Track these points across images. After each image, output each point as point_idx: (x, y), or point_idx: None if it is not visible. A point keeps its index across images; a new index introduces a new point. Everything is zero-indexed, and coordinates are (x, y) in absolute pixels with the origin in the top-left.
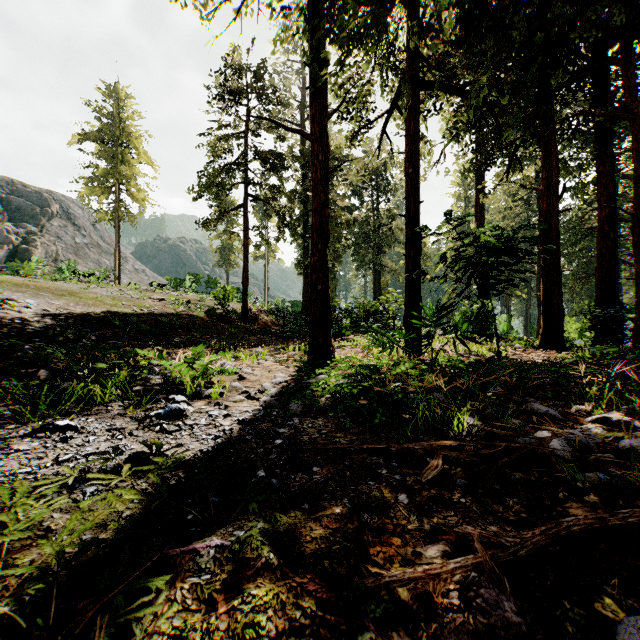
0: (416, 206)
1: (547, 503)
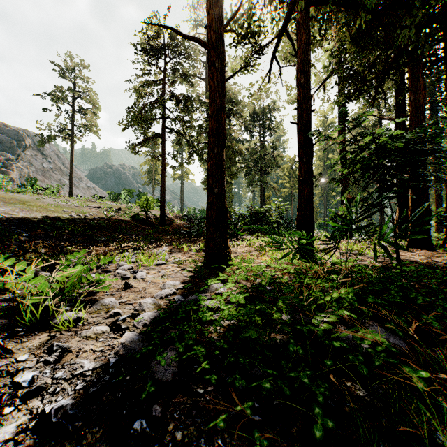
0: (309, 113)
1: None
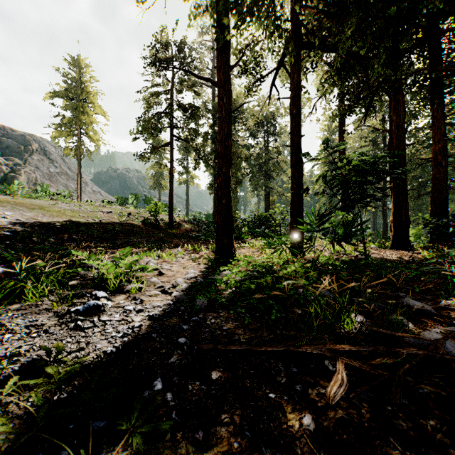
0: (299, 138)
1: None
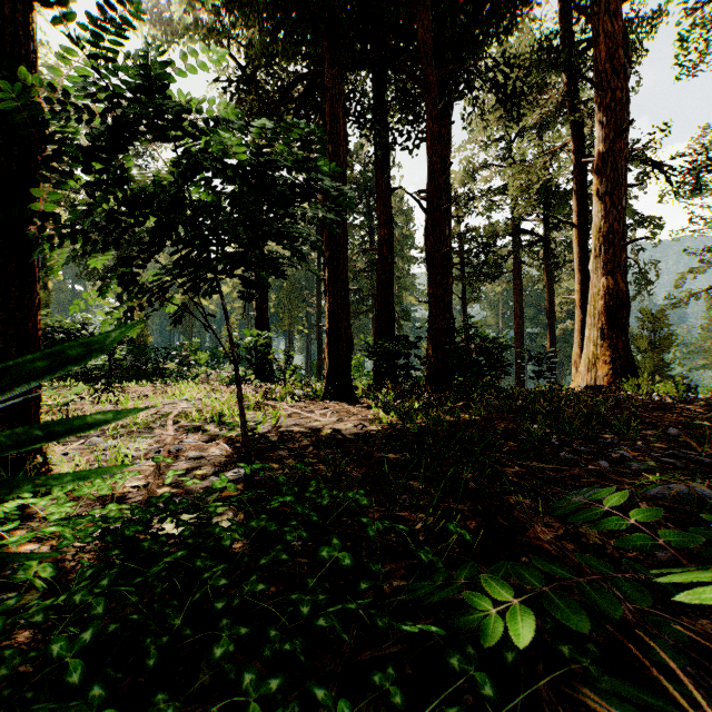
0: None
1: None
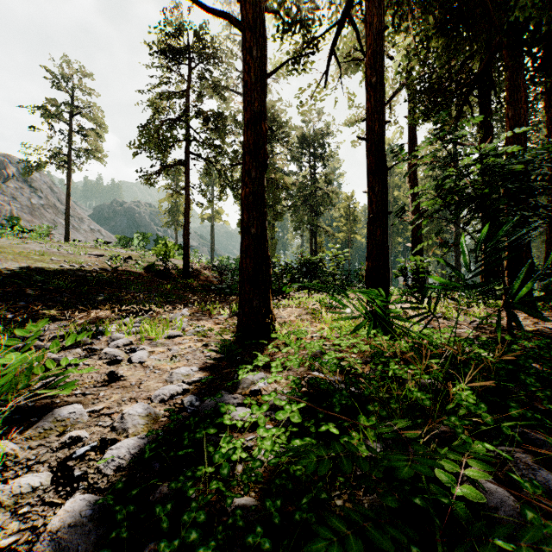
0: (382, 126)
1: None
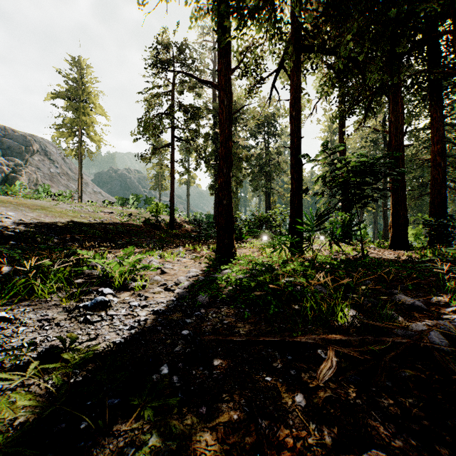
0: (298, 140)
1: (444, 406)
